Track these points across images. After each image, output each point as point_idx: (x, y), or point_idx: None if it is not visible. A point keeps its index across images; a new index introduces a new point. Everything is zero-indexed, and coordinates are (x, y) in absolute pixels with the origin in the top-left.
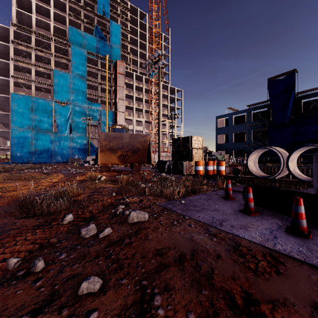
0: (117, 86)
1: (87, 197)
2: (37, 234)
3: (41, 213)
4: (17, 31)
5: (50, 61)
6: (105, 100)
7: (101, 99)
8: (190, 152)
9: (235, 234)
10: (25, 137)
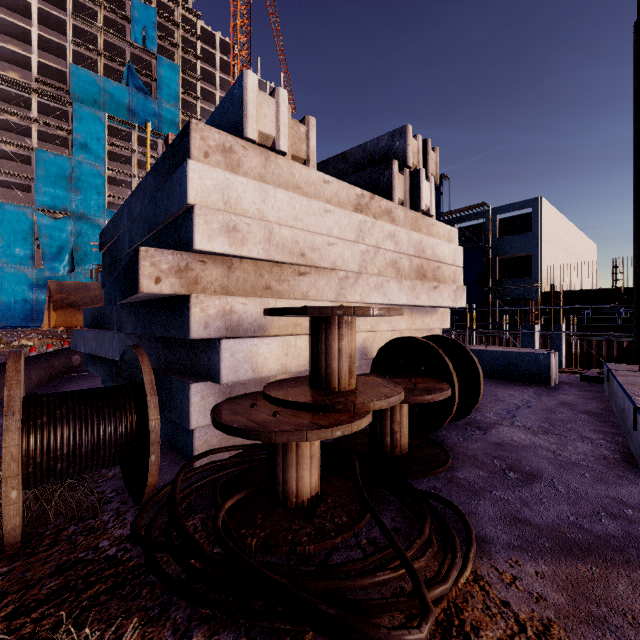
0: None
1: None
2: None
3: None
4: None
5: (31, 132)
6: None
7: None
8: None
9: None
10: None
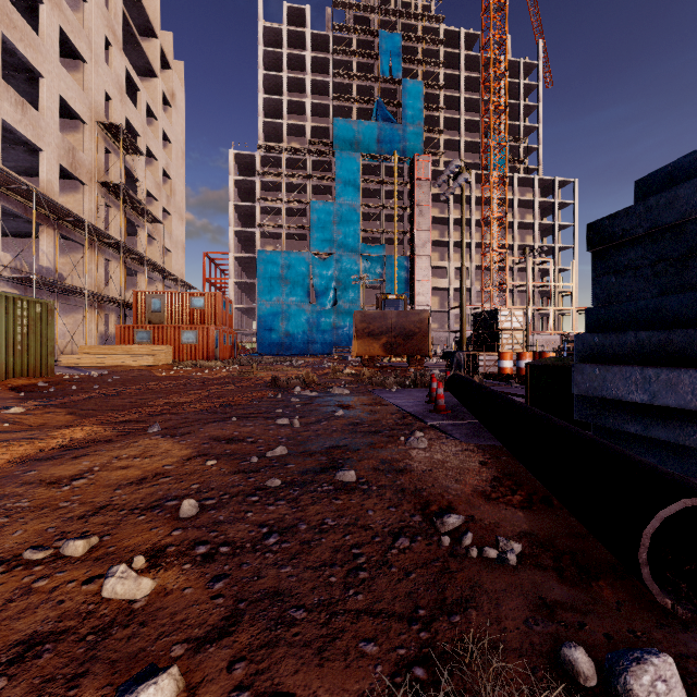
0: (414, 206)
1: (319, 384)
2: (279, 391)
3: (283, 387)
4: (264, 155)
5: (306, 188)
6: (392, 237)
7: (386, 235)
8: (495, 336)
9: (387, 400)
10: (274, 316)
